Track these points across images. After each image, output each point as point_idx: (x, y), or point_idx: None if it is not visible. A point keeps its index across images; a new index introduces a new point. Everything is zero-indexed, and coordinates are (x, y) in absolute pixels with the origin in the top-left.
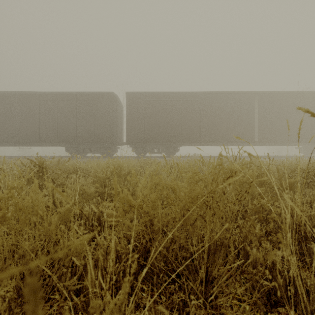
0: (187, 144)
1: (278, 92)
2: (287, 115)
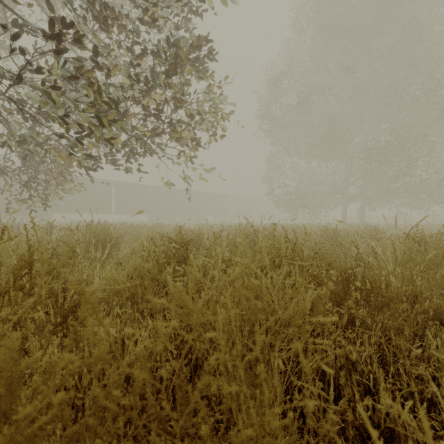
0: (61, 212)
1: (127, 183)
2: (133, 197)
